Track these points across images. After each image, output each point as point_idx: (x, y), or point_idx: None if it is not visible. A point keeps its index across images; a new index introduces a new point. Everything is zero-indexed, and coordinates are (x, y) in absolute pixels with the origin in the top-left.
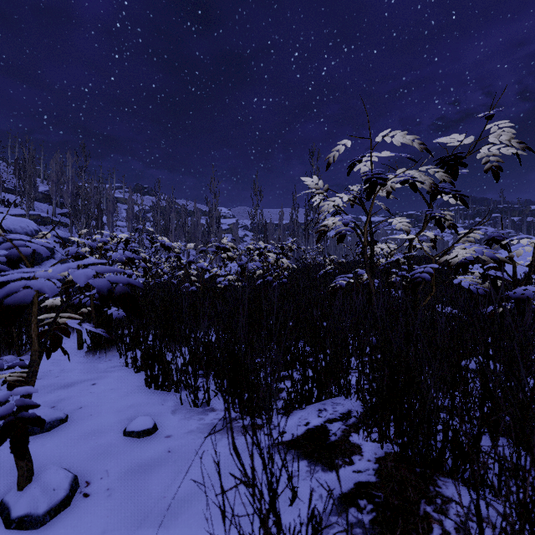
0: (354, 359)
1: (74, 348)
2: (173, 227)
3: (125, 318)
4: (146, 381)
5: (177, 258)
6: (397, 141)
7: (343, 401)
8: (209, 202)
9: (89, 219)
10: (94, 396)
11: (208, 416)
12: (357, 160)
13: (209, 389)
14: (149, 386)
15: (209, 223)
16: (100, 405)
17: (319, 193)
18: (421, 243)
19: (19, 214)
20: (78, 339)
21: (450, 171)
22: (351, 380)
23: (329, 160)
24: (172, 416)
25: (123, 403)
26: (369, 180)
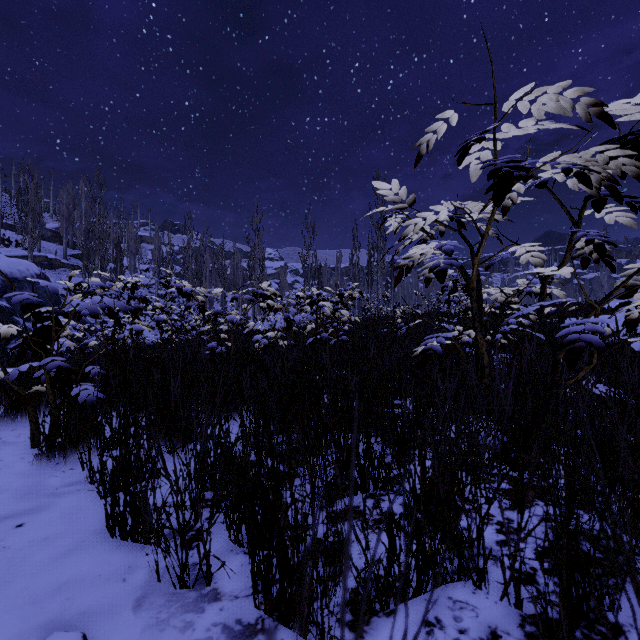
0: (463, 475)
1: (29, 444)
2: (207, 271)
3: (89, 406)
4: (108, 523)
5: (200, 309)
6: (539, 110)
7: (473, 597)
8: (252, 241)
9: (105, 261)
10: (4, 558)
11: (203, 617)
12: (474, 139)
13: (209, 554)
14: (111, 533)
15: (251, 266)
16: (5, 583)
17: (400, 209)
18: (531, 288)
19: (21, 255)
20: (31, 432)
21: (636, 158)
22: (489, 556)
23: (421, 150)
24: (132, 617)
25: (50, 577)
26: (498, 172)
